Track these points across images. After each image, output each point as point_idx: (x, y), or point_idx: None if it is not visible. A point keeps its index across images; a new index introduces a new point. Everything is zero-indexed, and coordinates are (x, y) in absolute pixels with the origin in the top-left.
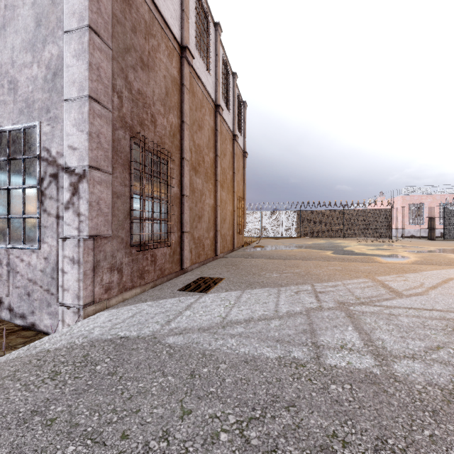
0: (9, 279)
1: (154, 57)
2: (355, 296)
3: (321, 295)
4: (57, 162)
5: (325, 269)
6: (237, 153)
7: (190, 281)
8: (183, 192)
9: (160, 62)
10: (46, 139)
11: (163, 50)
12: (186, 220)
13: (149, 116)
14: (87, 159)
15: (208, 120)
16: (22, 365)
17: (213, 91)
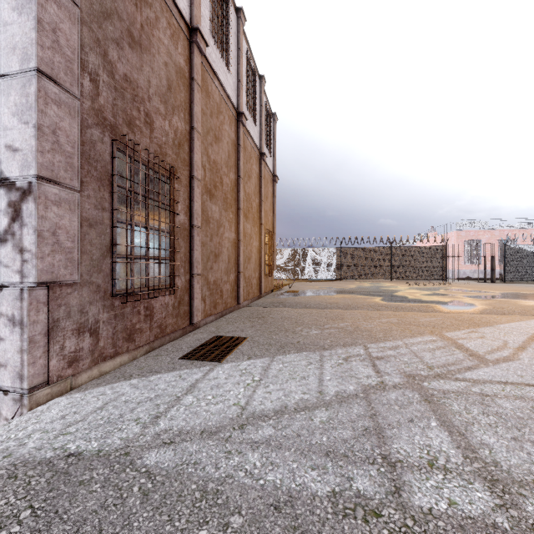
0: None
1: (151, 35)
2: (425, 364)
3: (380, 363)
4: None
5: (377, 323)
6: (265, 176)
7: (200, 343)
8: (193, 222)
9: (159, 43)
10: None
11: (164, 27)
12: (198, 259)
13: (142, 115)
14: (34, 166)
15: (227, 131)
16: None
17: (234, 95)
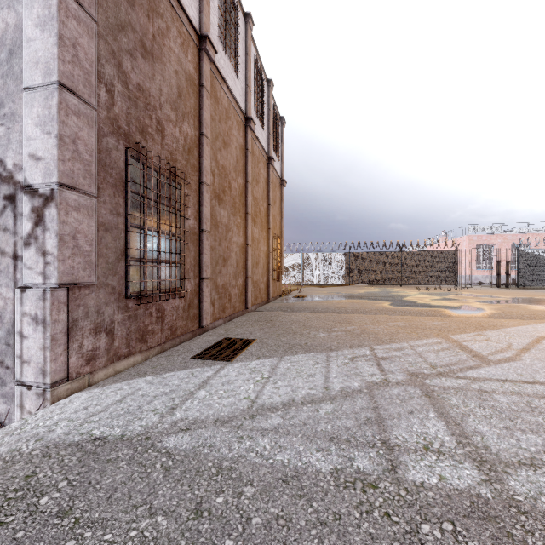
0: None
1: (162, 44)
2: (429, 364)
3: (385, 363)
4: (15, 178)
5: (384, 326)
6: (273, 180)
7: (210, 345)
8: (202, 226)
9: (170, 52)
10: None
11: (174, 36)
12: (207, 263)
13: (154, 122)
14: (56, 174)
15: (236, 136)
16: None
17: (242, 100)
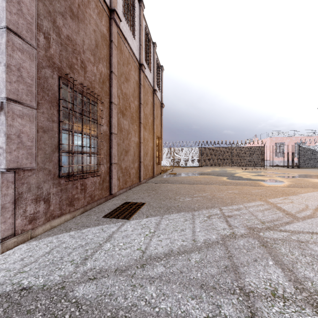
0: None
1: (84, 11)
2: (259, 220)
3: (230, 219)
4: None
5: (226, 193)
6: (156, 104)
7: (116, 207)
8: (111, 130)
9: (90, 17)
10: None
11: (93, 7)
12: (115, 153)
13: (79, 62)
14: (5, 91)
15: (133, 75)
16: None
17: (137, 53)
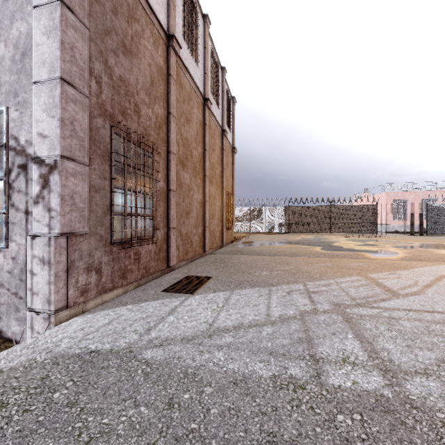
0: None
1: (138, 43)
2: (350, 297)
3: (315, 295)
4: (26, 151)
5: (316, 266)
6: (226, 148)
7: (176, 281)
8: (169, 187)
9: (145, 49)
10: (14, 126)
11: (148, 36)
12: (173, 215)
13: (132, 105)
14: (59, 148)
15: (196, 114)
16: None
17: (201, 84)
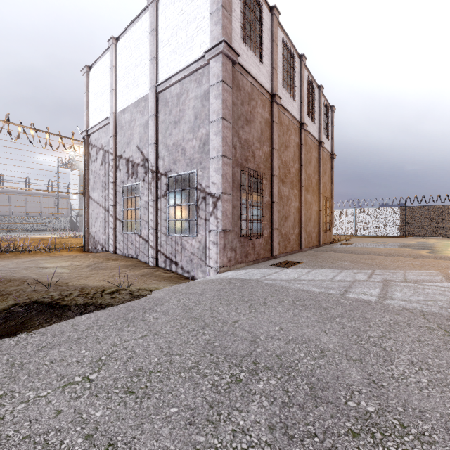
0: (182, 252)
1: (254, 113)
2: (404, 278)
3: (375, 275)
4: (205, 190)
5: (399, 263)
6: (323, 157)
7: (277, 262)
8: (273, 200)
9: (257, 114)
10: (200, 178)
11: (259, 104)
12: (275, 220)
13: (250, 153)
14: (221, 189)
15: (293, 139)
16: (206, 281)
17: (298, 113)
